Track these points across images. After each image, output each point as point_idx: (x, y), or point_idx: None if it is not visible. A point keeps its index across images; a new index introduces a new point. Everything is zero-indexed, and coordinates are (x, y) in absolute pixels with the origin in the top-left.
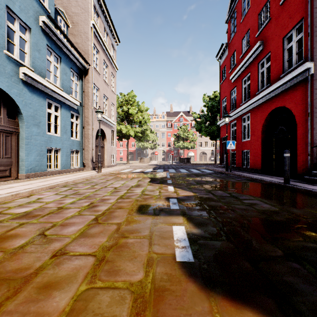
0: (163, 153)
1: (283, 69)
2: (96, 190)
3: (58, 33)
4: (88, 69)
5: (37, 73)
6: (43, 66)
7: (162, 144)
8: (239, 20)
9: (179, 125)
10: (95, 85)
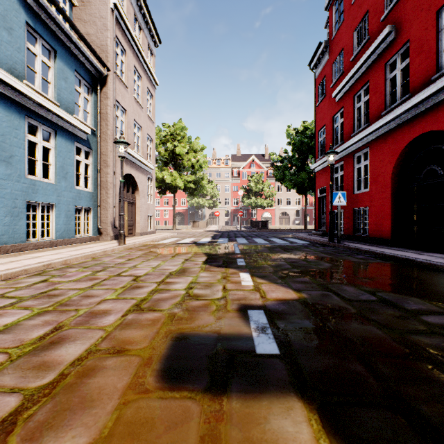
0: (226, 214)
1: (436, 65)
2: (94, 285)
3: (48, 5)
4: (106, 76)
5: (5, 68)
6: (19, 59)
7: (225, 202)
8: (349, 1)
9: (250, 173)
10: (120, 105)
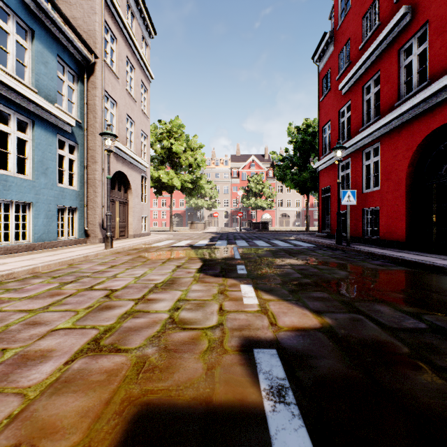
0: (225, 215)
1: None
2: (52, 304)
3: None
4: (94, 64)
5: None
6: None
7: (224, 203)
8: None
9: (249, 174)
10: (110, 96)
